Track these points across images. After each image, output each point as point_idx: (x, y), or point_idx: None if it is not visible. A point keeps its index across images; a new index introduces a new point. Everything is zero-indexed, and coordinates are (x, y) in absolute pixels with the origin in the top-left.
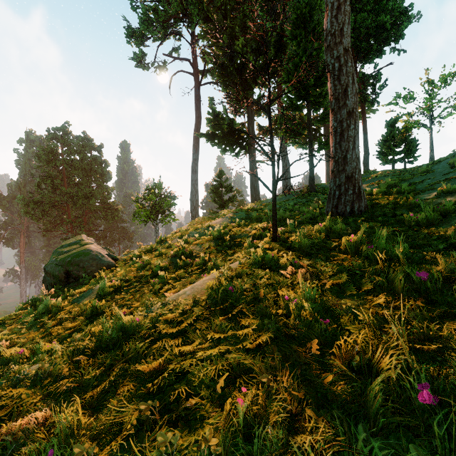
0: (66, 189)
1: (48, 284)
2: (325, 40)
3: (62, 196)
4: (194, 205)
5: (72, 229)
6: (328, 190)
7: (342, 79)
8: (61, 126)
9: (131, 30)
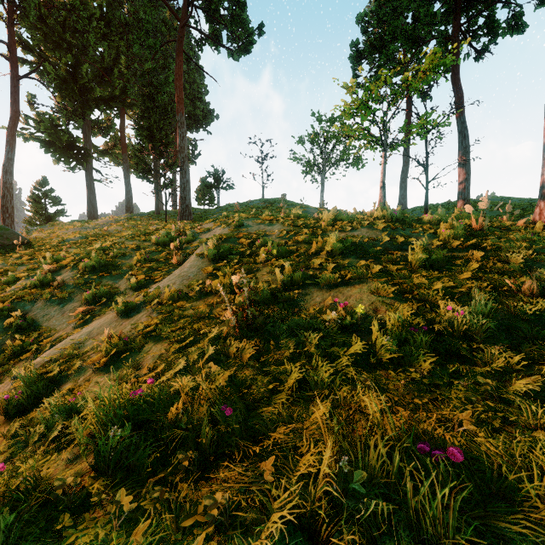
0: None
1: None
2: (178, 147)
3: None
4: (9, 212)
5: None
6: (168, 215)
7: (185, 167)
8: None
9: None
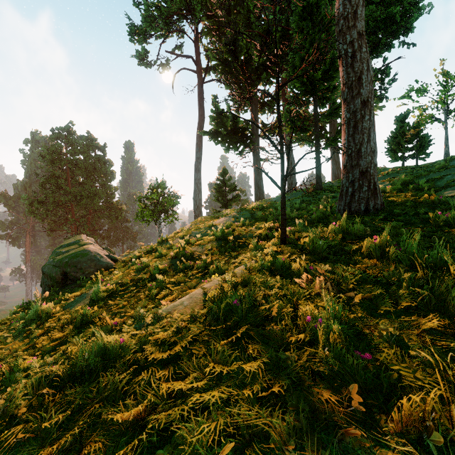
0: (70, 188)
1: (46, 286)
2: (336, 25)
3: (66, 195)
4: (197, 204)
5: (76, 228)
6: (335, 188)
7: (356, 66)
8: (65, 126)
9: (134, 28)
